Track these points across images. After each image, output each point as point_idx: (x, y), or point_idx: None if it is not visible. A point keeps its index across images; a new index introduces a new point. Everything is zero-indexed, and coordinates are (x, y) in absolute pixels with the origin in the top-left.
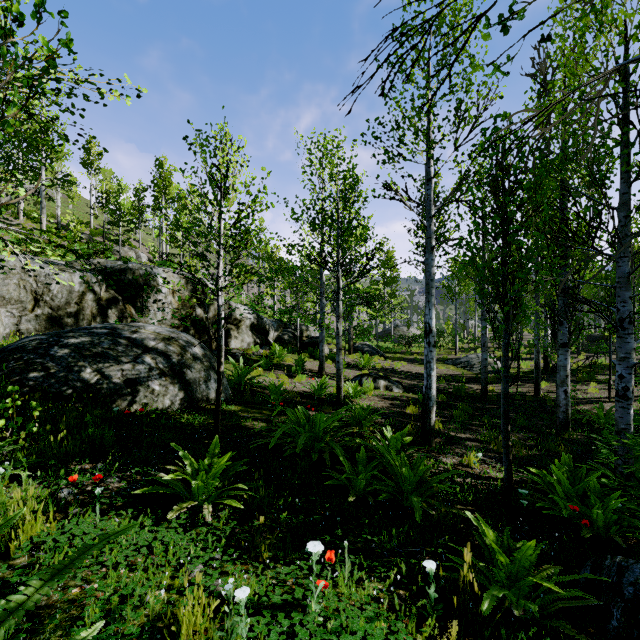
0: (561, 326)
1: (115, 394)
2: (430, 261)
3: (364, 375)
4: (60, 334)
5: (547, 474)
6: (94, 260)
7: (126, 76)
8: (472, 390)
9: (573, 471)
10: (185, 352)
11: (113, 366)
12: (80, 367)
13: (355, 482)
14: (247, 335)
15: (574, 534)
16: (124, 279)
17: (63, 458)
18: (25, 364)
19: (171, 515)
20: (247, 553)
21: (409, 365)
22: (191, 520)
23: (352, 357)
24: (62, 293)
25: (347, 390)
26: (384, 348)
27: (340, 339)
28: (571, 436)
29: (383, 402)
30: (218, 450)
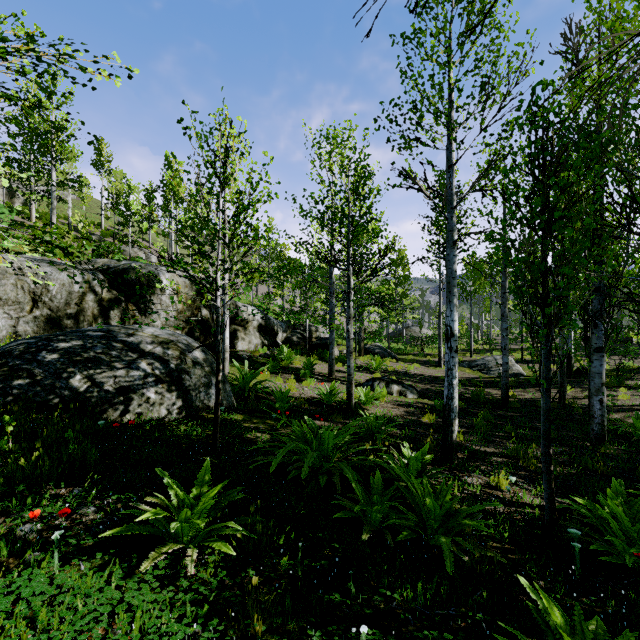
0: (596, 329)
1: (106, 403)
2: (452, 257)
3: (376, 379)
4: (50, 337)
5: (600, 508)
6: (98, 260)
7: (115, 54)
8: (491, 396)
9: (627, 502)
10: (184, 356)
11: (105, 372)
12: (69, 374)
13: (370, 513)
14: (254, 336)
15: (639, 586)
16: (127, 279)
17: (36, 481)
18: (10, 370)
19: (145, 566)
20: (235, 624)
21: (422, 368)
22: (171, 569)
23: (363, 359)
24: (61, 294)
25: (358, 396)
26: (396, 349)
27: (351, 342)
28: (607, 450)
29: (397, 409)
30: (209, 477)
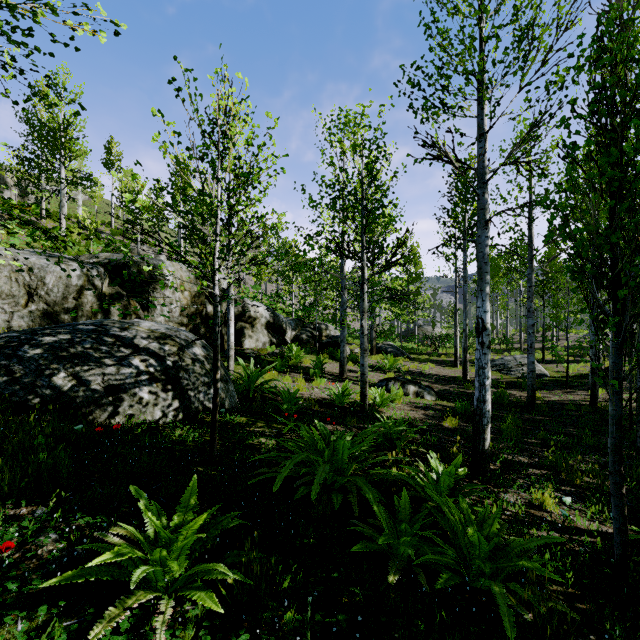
0: None
1: (93, 404)
2: (483, 239)
3: (391, 379)
4: (35, 331)
5: None
6: (100, 254)
7: (99, 6)
8: (515, 397)
9: None
10: (183, 353)
11: (93, 369)
12: (52, 371)
13: (396, 544)
14: (262, 334)
15: None
16: (128, 273)
17: None
18: None
19: (97, 632)
20: None
21: (437, 367)
22: (136, 632)
23: (375, 358)
24: (58, 287)
25: (372, 397)
26: (409, 349)
27: (365, 338)
28: None
29: (415, 412)
30: (195, 500)
